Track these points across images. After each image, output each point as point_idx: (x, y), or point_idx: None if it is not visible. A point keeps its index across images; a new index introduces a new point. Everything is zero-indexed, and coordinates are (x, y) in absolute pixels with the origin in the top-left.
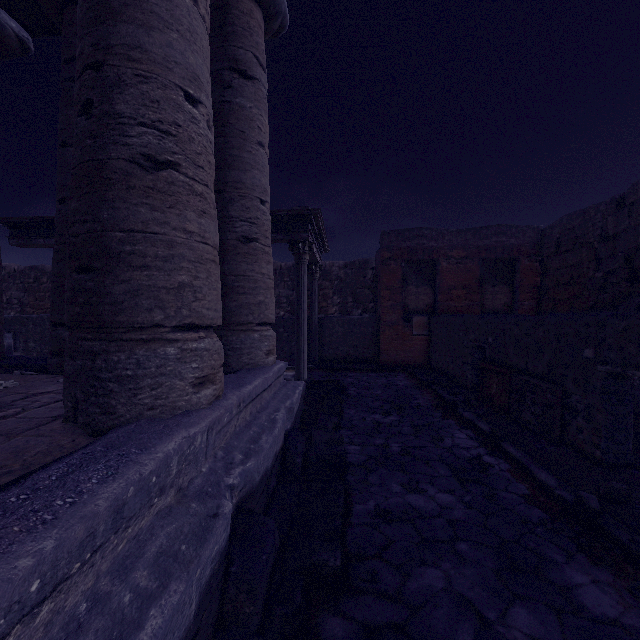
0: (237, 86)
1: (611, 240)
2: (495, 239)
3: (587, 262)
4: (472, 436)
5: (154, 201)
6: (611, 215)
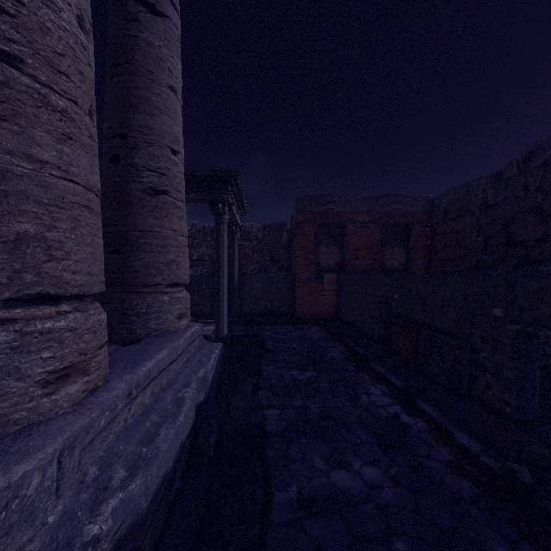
0: (143, 20)
1: (491, 209)
2: (394, 207)
3: (470, 228)
4: (386, 391)
5: None
6: (491, 188)
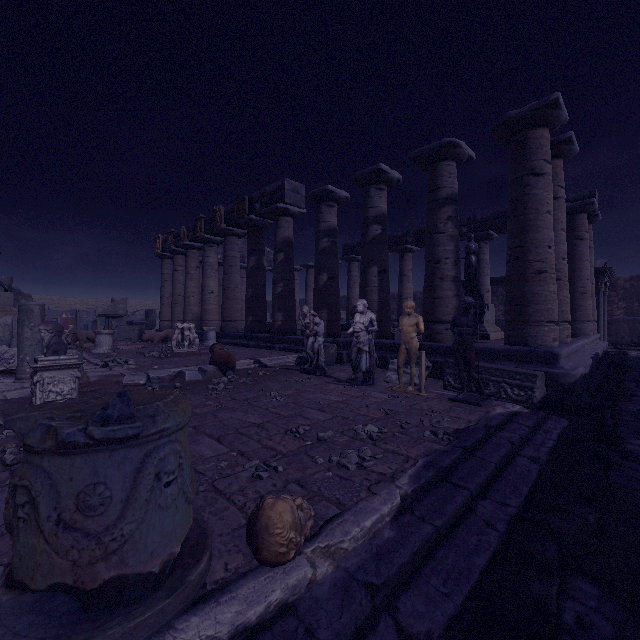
0: None
1: None
2: None
3: None
4: None
5: (583, 300)
6: None
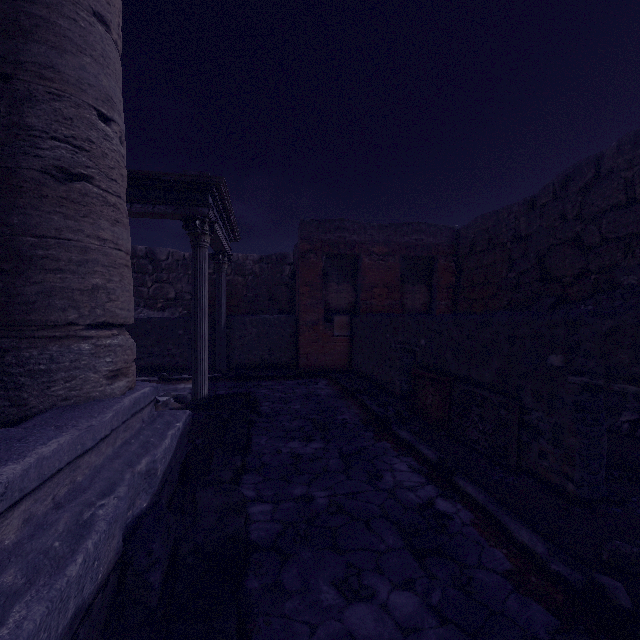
0: None
1: (523, 241)
2: (415, 237)
3: (501, 262)
4: (415, 466)
5: None
6: (523, 216)
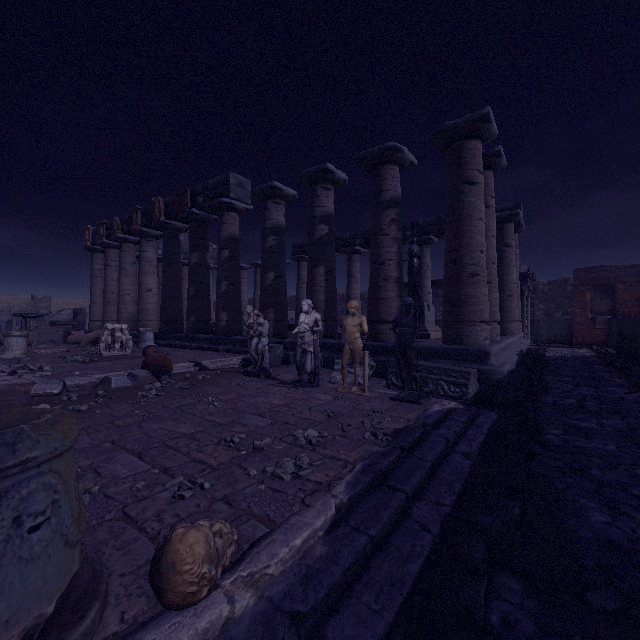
0: None
1: None
2: None
3: None
4: (598, 359)
5: (510, 302)
6: None
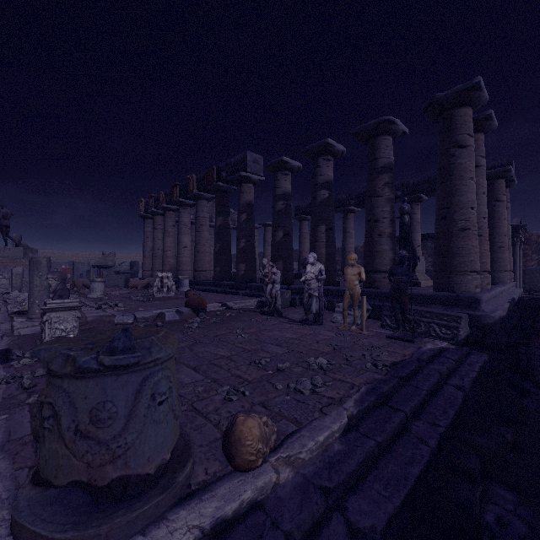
0: None
1: None
2: None
3: None
4: None
5: (501, 253)
6: None
